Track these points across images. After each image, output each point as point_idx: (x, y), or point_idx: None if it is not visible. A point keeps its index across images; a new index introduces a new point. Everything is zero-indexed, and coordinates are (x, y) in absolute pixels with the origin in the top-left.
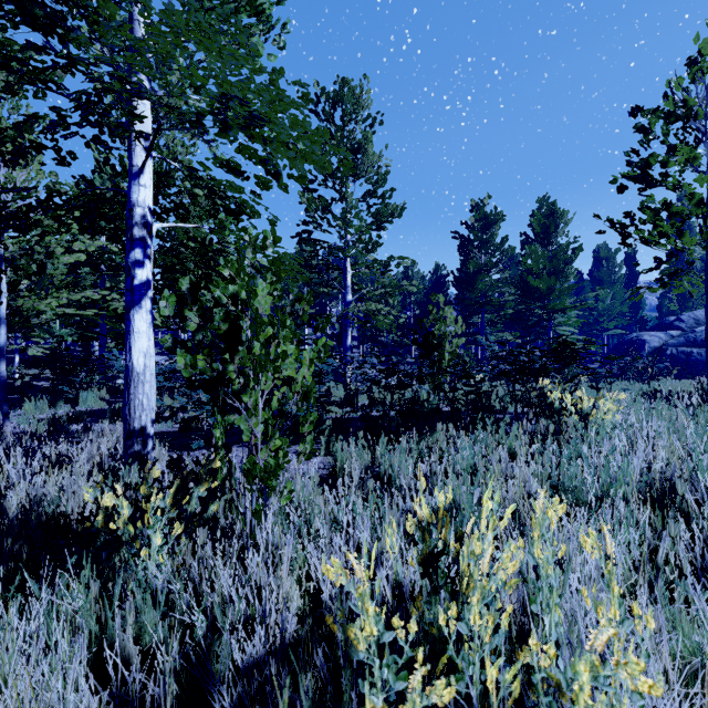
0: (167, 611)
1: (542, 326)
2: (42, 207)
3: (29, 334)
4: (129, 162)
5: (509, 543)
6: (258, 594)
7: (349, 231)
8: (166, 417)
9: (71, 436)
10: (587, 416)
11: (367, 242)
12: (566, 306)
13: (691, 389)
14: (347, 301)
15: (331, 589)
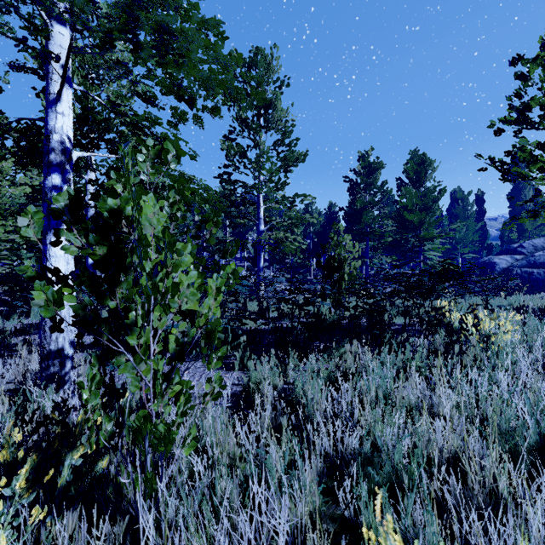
0: None
1: (415, 251)
2: None
3: None
4: (47, 89)
5: None
6: None
7: (261, 173)
8: None
9: (12, 349)
10: (489, 337)
11: (277, 182)
12: (434, 236)
13: None
14: (260, 230)
15: None
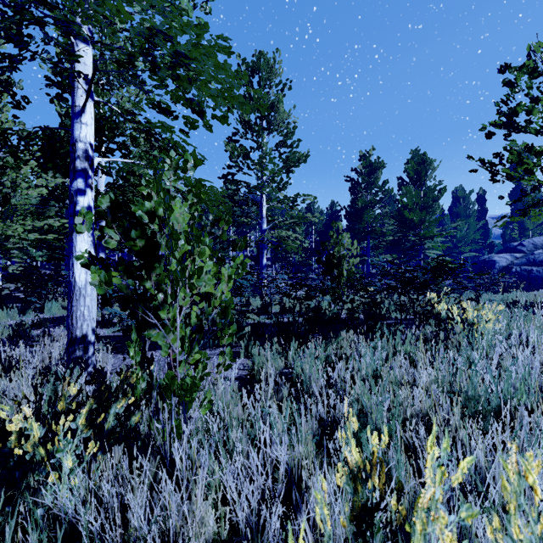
0: (76, 539)
1: (415, 250)
2: (0, 144)
3: (9, 256)
4: (72, 102)
5: (466, 504)
6: (166, 535)
7: (264, 173)
8: (115, 323)
9: (32, 340)
10: (472, 325)
11: (279, 182)
12: (434, 234)
13: (542, 300)
14: (263, 229)
15: (247, 511)
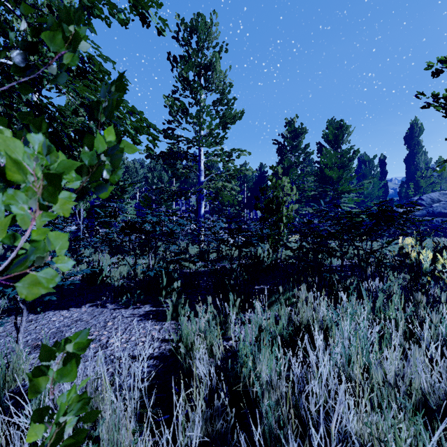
0: None
1: (334, 203)
2: None
3: None
4: None
5: None
6: None
7: (202, 127)
8: None
9: None
10: None
11: (216, 136)
12: (351, 189)
13: None
14: (201, 181)
15: None
